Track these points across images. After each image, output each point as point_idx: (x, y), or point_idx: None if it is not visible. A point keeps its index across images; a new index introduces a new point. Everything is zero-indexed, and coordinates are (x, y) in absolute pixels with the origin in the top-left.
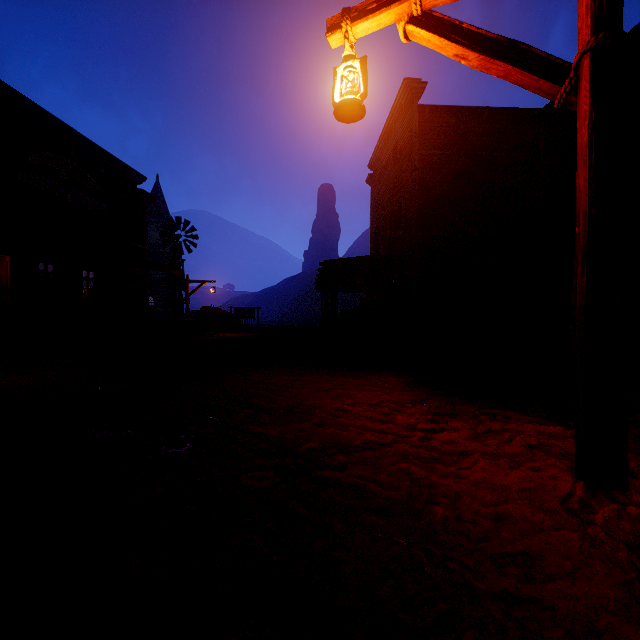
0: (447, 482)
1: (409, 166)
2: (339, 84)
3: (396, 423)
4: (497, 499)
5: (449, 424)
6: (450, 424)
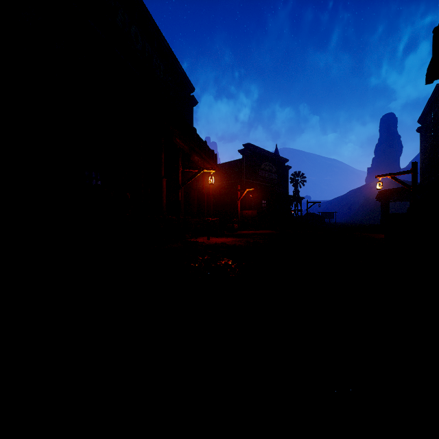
0: None
1: None
2: (377, 185)
3: None
4: None
5: None
6: None
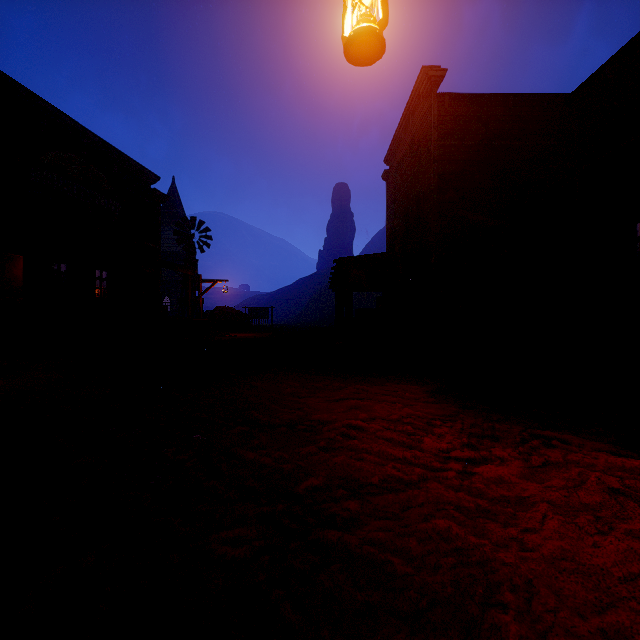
0: (510, 559)
1: (427, 158)
2: (351, 14)
3: (423, 448)
4: (597, 598)
5: (493, 452)
6: (494, 452)
